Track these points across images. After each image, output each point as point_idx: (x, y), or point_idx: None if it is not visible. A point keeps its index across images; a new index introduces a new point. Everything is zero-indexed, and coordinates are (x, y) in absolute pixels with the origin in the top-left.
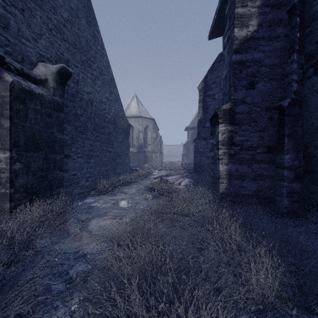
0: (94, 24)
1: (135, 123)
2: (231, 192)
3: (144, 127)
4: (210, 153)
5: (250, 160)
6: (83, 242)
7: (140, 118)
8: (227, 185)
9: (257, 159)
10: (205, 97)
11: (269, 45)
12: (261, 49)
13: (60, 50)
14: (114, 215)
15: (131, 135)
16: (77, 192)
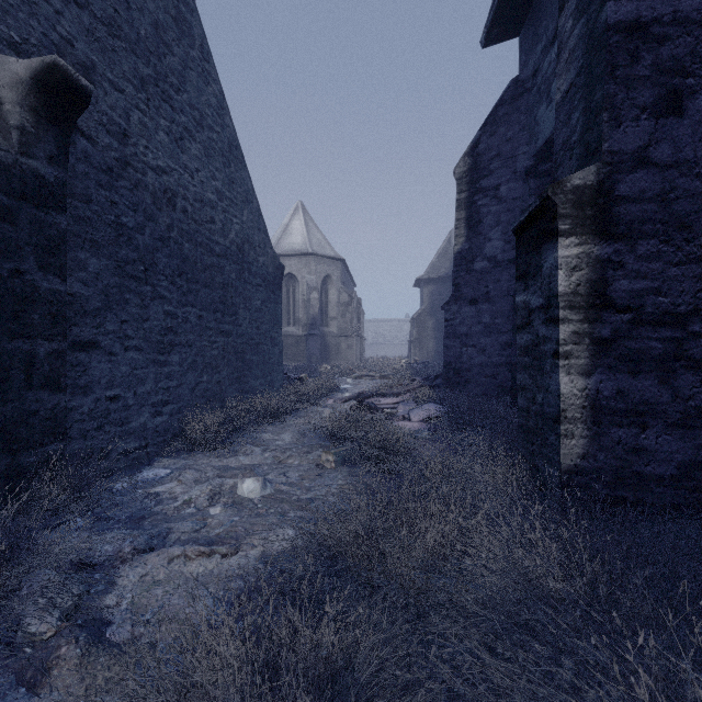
0: None
1: (300, 270)
2: (600, 466)
3: (322, 278)
4: (486, 337)
5: (668, 358)
6: None
7: (312, 257)
8: (586, 442)
9: (693, 355)
10: (475, 194)
11: None
12: None
13: (60, 30)
14: (211, 536)
15: (292, 298)
16: (124, 448)
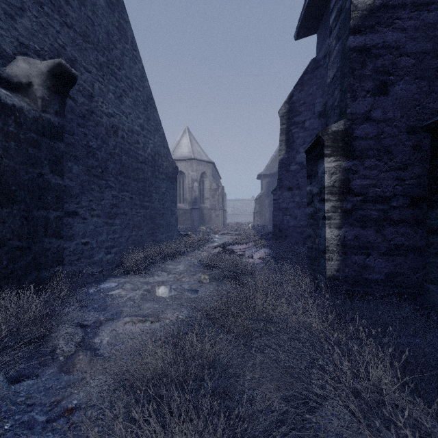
0: (119, 8)
1: (187, 169)
2: (346, 275)
3: (200, 174)
4: (297, 210)
5: (380, 220)
6: (74, 377)
7: (194, 161)
8: (339, 263)
9: (393, 218)
10: (290, 125)
11: (414, 19)
12: (399, 25)
13: (59, 41)
14: (144, 313)
15: (182, 186)
16: (91, 271)
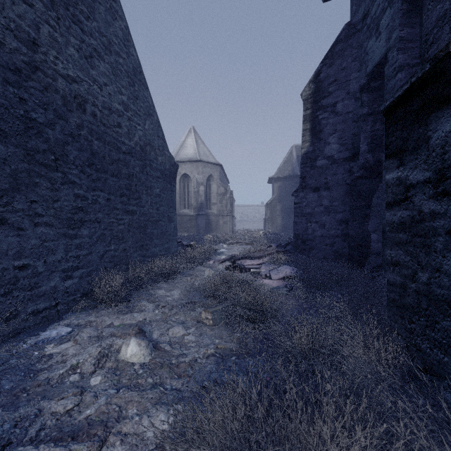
0: None
1: (192, 171)
2: None
3: (207, 177)
4: (326, 215)
5: None
6: None
7: (200, 163)
8: None
9: None
10: (317, 110)
11: None
12: None
13: None
14: (80, 421)
15: (187, 190)
16: (33, 309)
